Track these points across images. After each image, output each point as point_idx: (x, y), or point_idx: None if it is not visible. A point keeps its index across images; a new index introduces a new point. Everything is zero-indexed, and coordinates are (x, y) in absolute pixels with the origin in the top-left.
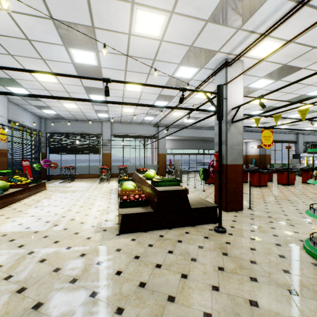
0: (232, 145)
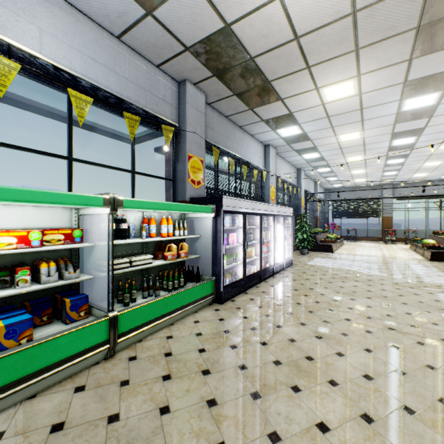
0: None
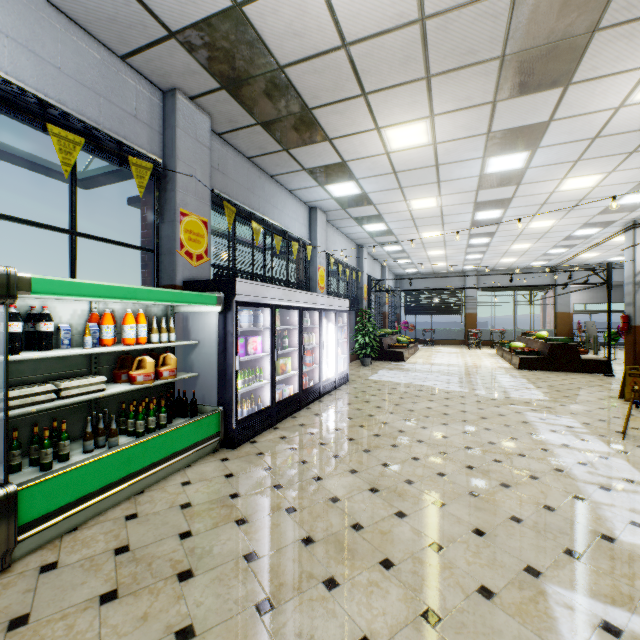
0: None
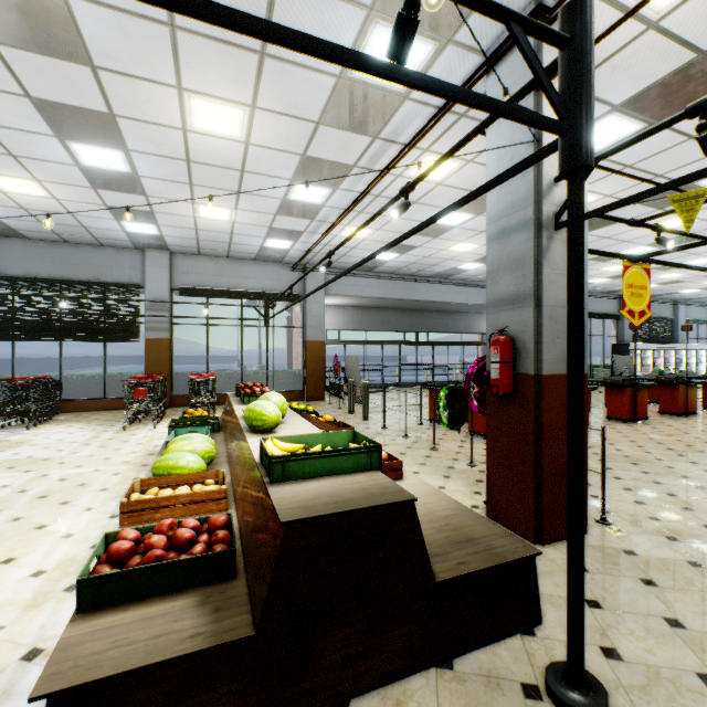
0: (557, 309)
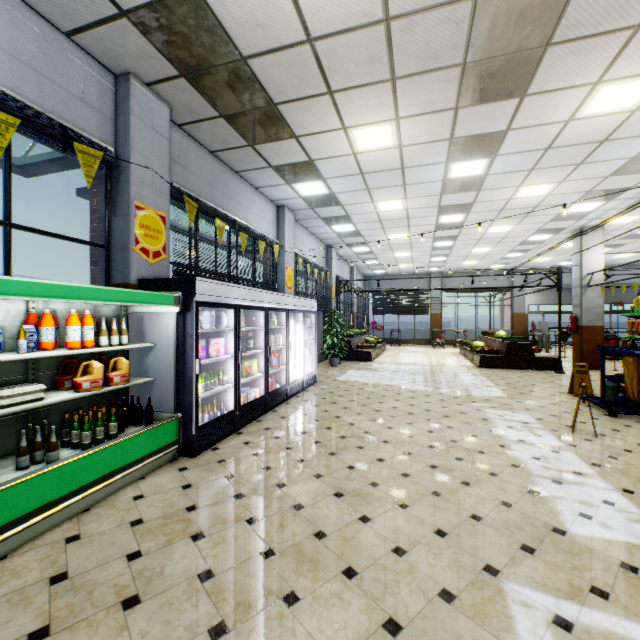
0: (588, 308)
